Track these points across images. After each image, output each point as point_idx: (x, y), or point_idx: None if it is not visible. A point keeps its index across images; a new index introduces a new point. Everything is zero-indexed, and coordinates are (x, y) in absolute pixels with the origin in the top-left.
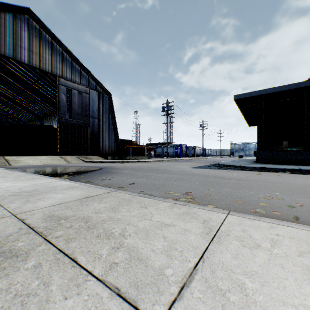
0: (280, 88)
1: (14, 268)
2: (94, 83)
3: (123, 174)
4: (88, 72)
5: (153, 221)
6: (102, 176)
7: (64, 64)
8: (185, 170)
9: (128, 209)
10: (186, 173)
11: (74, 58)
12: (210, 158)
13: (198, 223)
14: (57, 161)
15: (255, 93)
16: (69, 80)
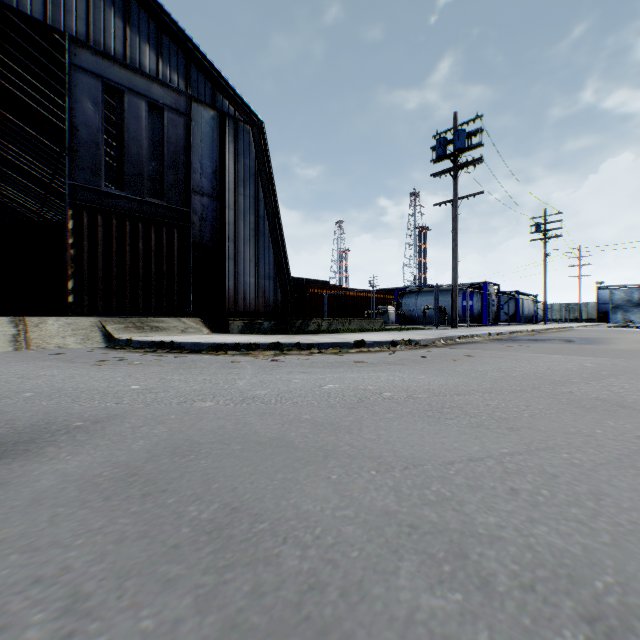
0: None
1: None
2: (207, 83)
3: None
4: (185, 43)
5: None
6: None
7: (96, 2)
8: None
9: None
10: None
11: None
12: (577, 326)
13: None
14: None
15: None
16: (117, 58)
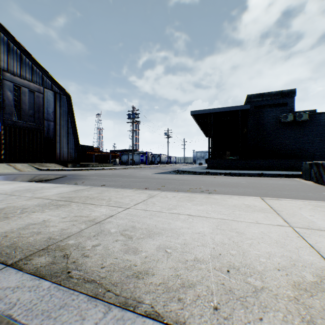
0: (224, 109)
1: (68, 207)
2: (50, 82)
3: (92, 179)
4: (42, 68)
5: (124, 195)
6: (72, 181)
7: (11, 56)
8: (148, 175)
9: (108, 193)
10: (148, 177)
11: (24, 51)
12: (175, 165)
13: (146, 194)
14: (5, 169)
15: (206, 111)
16: (18, 75)
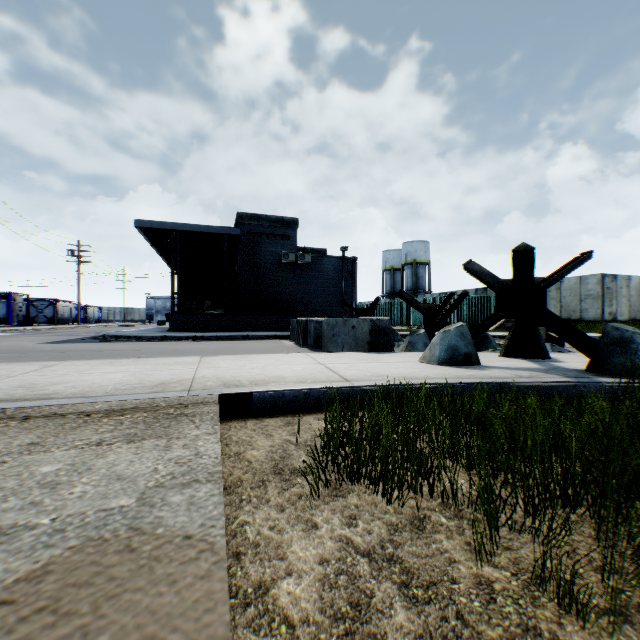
0: (200, 228)
1: None
2: None
3: None
4: None
5: None
6: None
7: None
8: (26, 347)
9: None
10: (28, 350)
11: None
12: (99, 326)
13: (38, 365)
14: None
15: (168, 225)
16: None
